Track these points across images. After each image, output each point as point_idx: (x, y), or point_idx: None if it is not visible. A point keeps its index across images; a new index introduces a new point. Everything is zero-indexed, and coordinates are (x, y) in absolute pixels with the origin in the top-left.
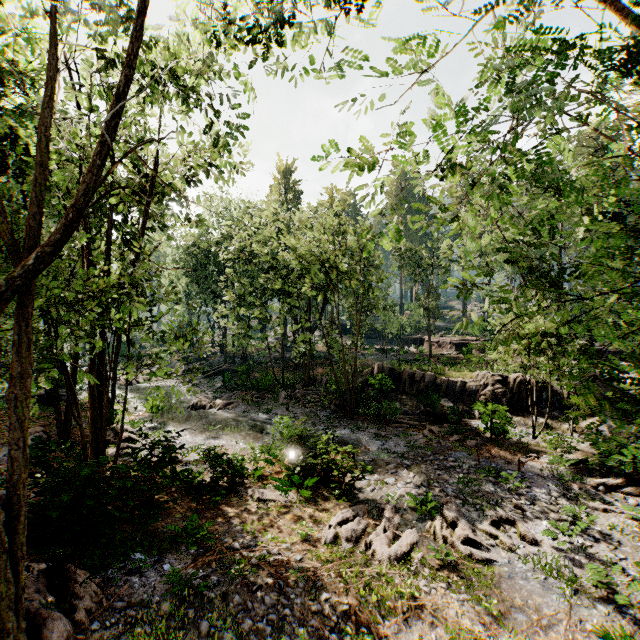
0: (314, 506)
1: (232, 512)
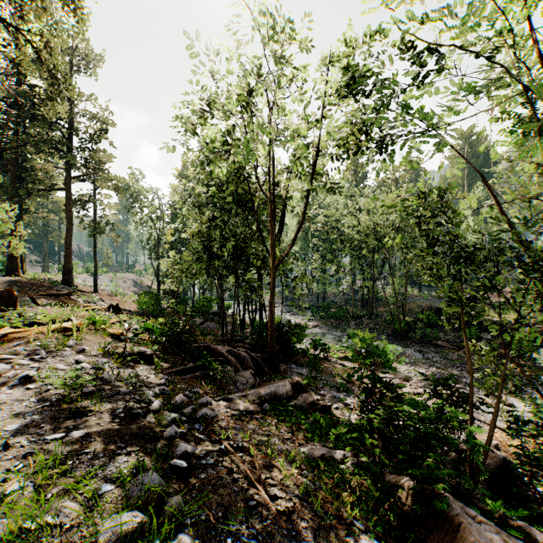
0: None
1: (327, 365)
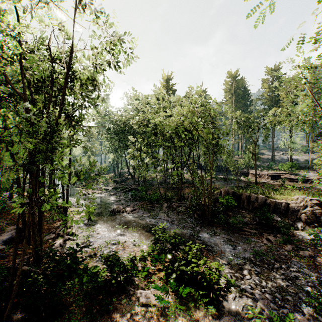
0: (187, 314)
1: (119, 320)
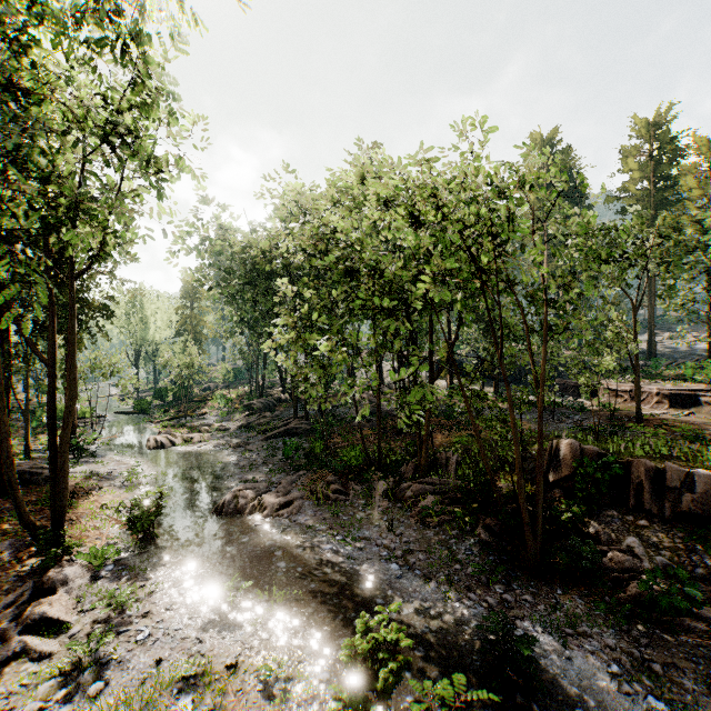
0: None
1: None
